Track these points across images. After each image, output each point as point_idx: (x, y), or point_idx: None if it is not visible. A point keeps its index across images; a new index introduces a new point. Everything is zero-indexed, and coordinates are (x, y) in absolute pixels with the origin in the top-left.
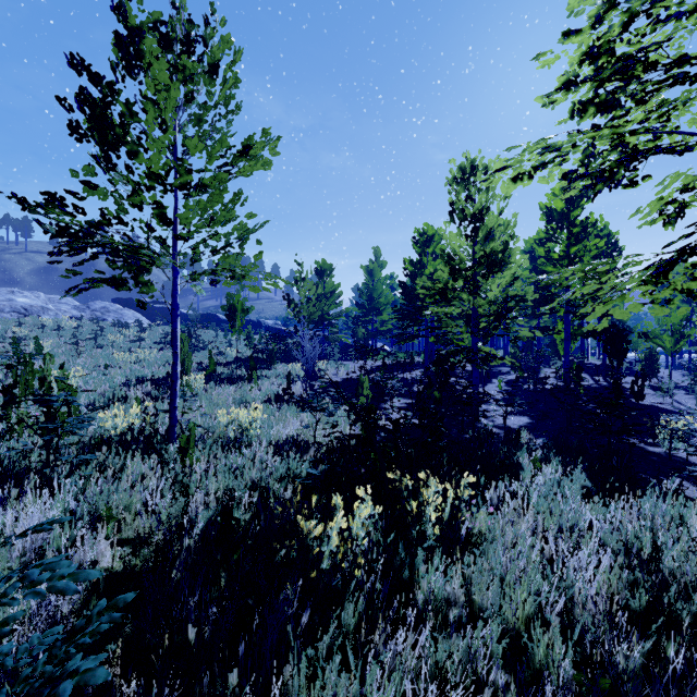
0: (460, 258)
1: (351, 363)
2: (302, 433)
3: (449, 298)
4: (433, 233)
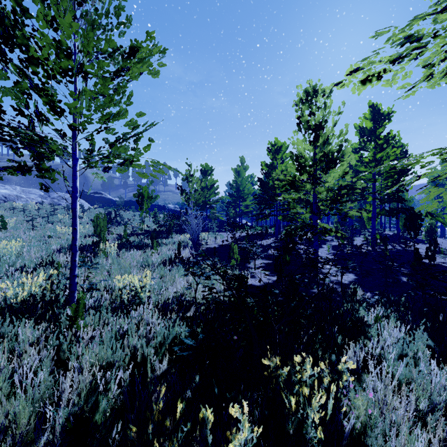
0: (305, 158)
1: (225, 233)
2: (186, 292)
3: (297, 187)
4: (281, 145)
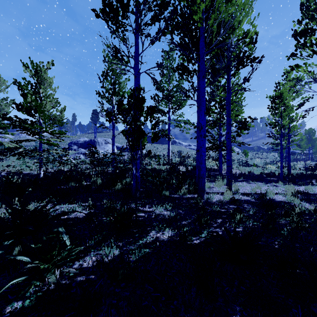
0: None
1: None
2: None
3: None
4: None
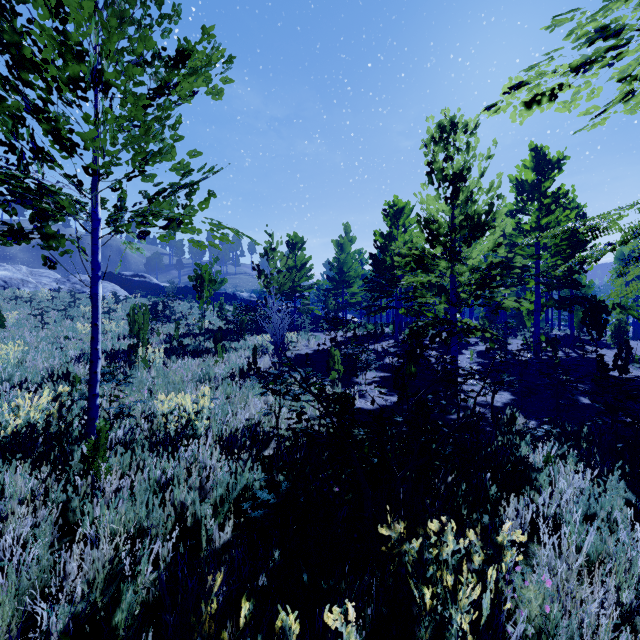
0: (438, 223)
1: (322, 334)
2: (263, 419)
3: (427, 266)
4: (404, 205)
